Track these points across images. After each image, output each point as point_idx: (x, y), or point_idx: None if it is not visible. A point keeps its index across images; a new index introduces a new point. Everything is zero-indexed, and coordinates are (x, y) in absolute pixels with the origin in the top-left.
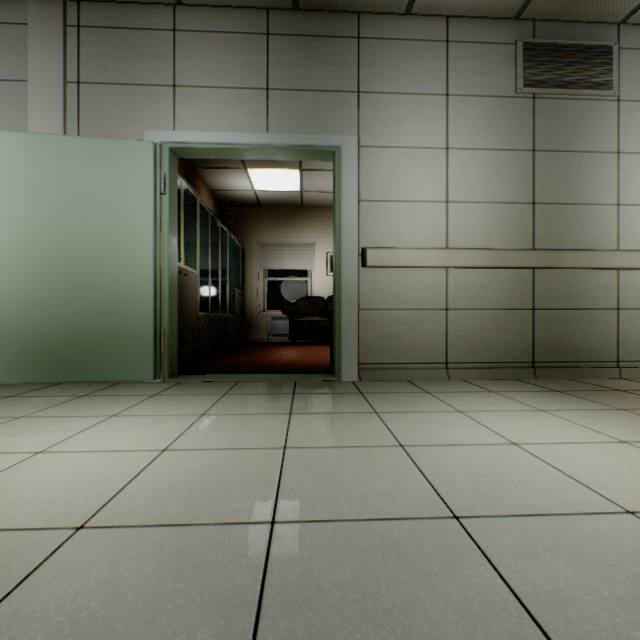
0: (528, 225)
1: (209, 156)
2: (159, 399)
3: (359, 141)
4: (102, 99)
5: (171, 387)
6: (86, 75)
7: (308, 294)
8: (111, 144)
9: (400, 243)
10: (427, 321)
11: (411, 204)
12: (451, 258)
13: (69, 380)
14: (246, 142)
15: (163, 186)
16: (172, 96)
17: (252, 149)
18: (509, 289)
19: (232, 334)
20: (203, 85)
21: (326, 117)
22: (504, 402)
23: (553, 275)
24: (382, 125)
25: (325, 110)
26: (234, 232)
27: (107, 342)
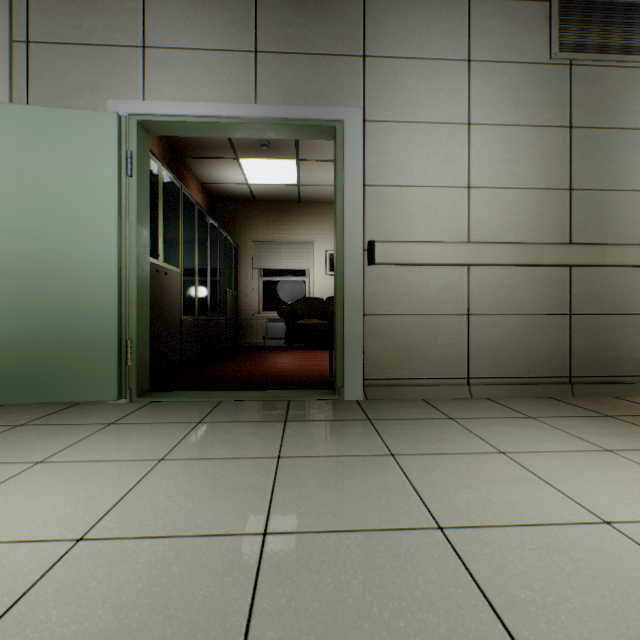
0: (564, 215)
1: (187, 133)
2: (114, 431)
3: (365, 114)
4: (56, 62)
5: (136, 410)
6: (37, 33)
7: (306, 295)
8: (65, 115)
9: (413, 236)
10: (445, 328)
11: (426, 190)
12: (474, 254)
13: (13, 401)
14: (230, 115)
15: (130, 167)
16: (141, 59)
17: (237, 123)
18: (542, 291)
19: (223, 338)
20: (178, 46)
21: (326, 86)
22: (553, 435)
23: (593, 274)
24: (392, 96)
25: (324, 77)
26: (227, 229)
27: (60, 355)
